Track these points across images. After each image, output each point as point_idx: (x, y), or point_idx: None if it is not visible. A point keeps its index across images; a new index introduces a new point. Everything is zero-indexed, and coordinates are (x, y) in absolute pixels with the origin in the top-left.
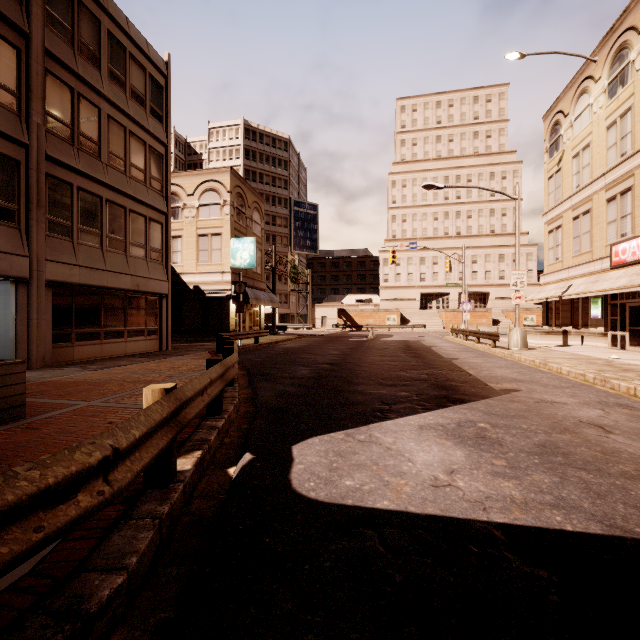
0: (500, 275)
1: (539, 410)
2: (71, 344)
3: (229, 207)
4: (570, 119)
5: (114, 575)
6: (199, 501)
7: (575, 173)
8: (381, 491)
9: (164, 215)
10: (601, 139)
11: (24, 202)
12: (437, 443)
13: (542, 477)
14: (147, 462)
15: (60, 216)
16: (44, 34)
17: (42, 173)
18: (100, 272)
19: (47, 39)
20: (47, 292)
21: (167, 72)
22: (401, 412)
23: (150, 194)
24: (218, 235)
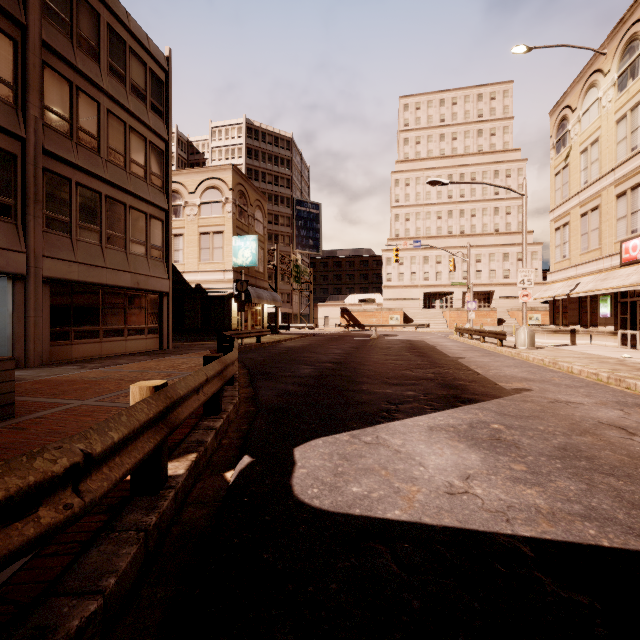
0: (504, 274)
1: (554, 410)
2: (69, 342)
3: (231, 205)
4: (578, 114)
5: (87, 600)
6: (192, 509)
7: (583, 169)
8: (391, 499)
9: (165, 212)
10: (610, 133)
11: (21, 197)
12: (449, 445)
13: (567, 484)
14: (129, 468)
15: (58, 212)
16: (41, 26)
17: (39, 167)
18: (99, 269)
19: (45, 31)
20: (45, 289)
21: (168, 67)
22: (409, 412)
23: (150, 191)
24: (220, 233)
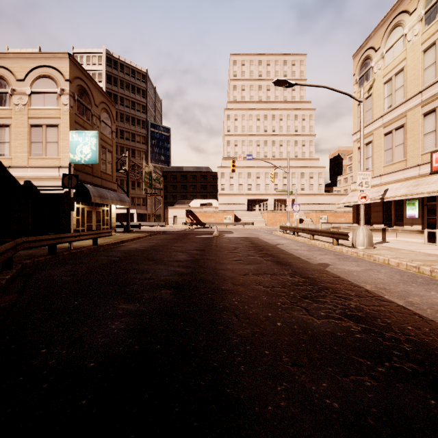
0: (301, 187)
1: None
2: None
3: (67, 97)
4: (381, 52)
5: None
6: None
7: (387, 96)
8: None
9: None
10: (417, 62)
11: None
12: None
13: None
14: None
15: None
16: None
17: None
18: None
19: None
20: None
21: None
22: None
23: None
24: (54, 126)
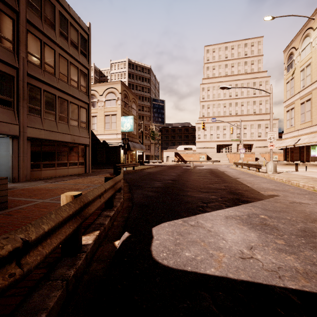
0: (258, 135)
1: (294, 207)
2: (40, 169)
3: (120, 101)
4: (299, 51)
5: None
6: (95, 264)
7: (302, 79)
8: (208, 261)
9: (87, 104)
10: None
11: (16, 97)
12: (238, 228)
13: (311, 253)
14: (55, 246)
15: (34, 104)
16: (26, 12)
17: (25, 82)
18: (55, 133)
19: (28, 14)
20: (28, 143)
21: (89, 32)
22: (213, 208)
23: (80, 94)
24: (115, 115)
